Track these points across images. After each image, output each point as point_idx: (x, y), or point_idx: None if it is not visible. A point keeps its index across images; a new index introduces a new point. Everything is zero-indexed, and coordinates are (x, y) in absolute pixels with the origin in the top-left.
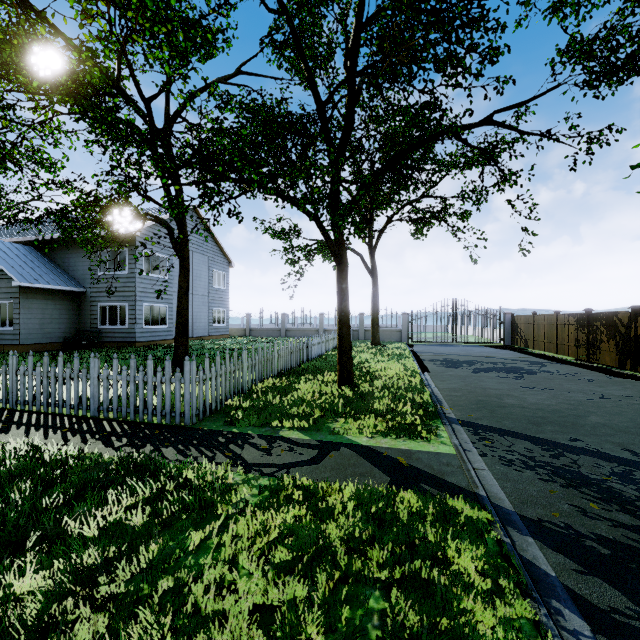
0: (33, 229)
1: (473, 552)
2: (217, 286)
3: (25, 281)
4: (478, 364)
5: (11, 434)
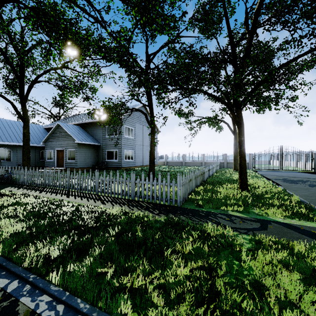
0: (78, 118)
1: None
2: None
3: (79, 141)
4: (308, 182)
5: (107, 205)
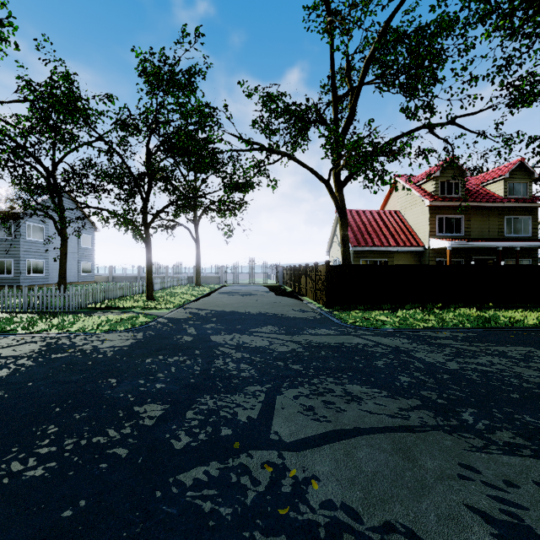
0: None
1: (144, 319)
2: (85, 246)
3: None
4: (238, 293)
5: None
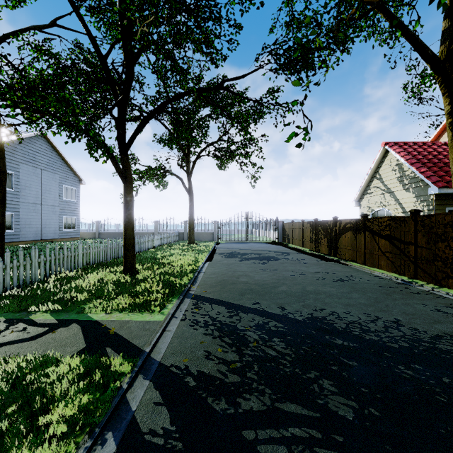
0: None
1: (79, 402)
2: (68, 198)
3: None
4: (249, 255)
5: None
